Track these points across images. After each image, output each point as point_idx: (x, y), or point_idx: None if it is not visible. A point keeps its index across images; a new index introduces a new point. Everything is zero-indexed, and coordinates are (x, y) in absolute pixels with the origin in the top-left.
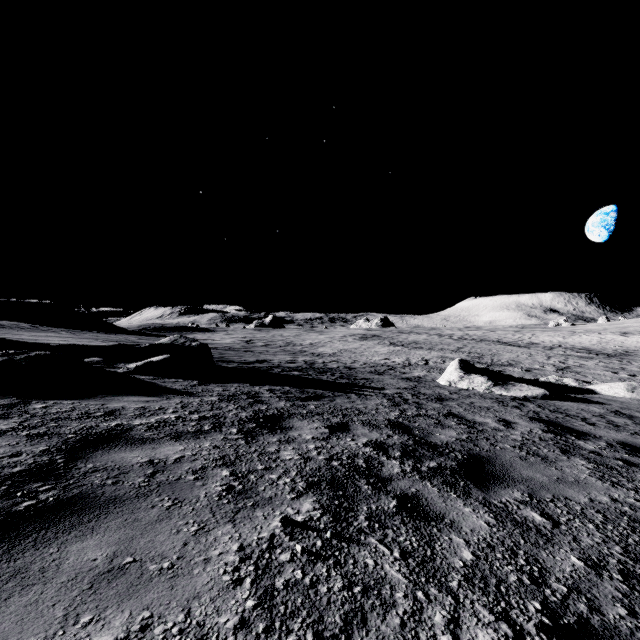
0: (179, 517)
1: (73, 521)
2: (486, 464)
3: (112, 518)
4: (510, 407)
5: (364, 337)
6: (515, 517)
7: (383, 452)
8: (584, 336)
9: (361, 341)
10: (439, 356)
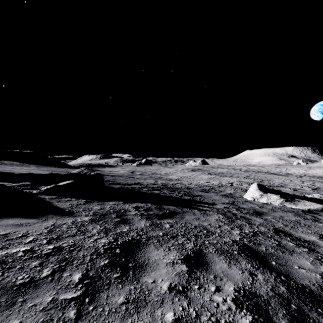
0: None
1: None
2: None
3: None
4: (311, 220)
5: (193, 170)
6: None
7: None
8: (317, 170)
9: (192, 172)
10: (237, 181)
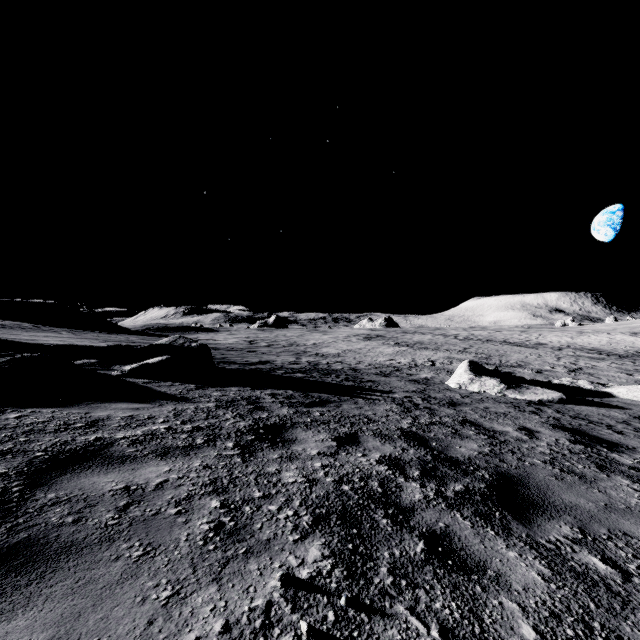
0: (149, 575)
1: (6, 585)
2: (519, 486)
3: (60, 578)
4: (528, 413)
5: (368, 337)
6: (573, 565)
7: (400, 471)
8: (593, 336)
9: (365, 341)
10: (445, 357)
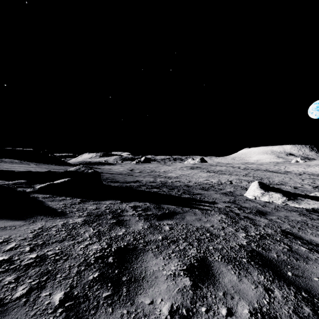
0: None
1: None
2: None
3: None
4: (318, 221)
5: (192, 168)
6: None
7: None
8: (316, 167)
9: (191, 170)
10: (237, 178)
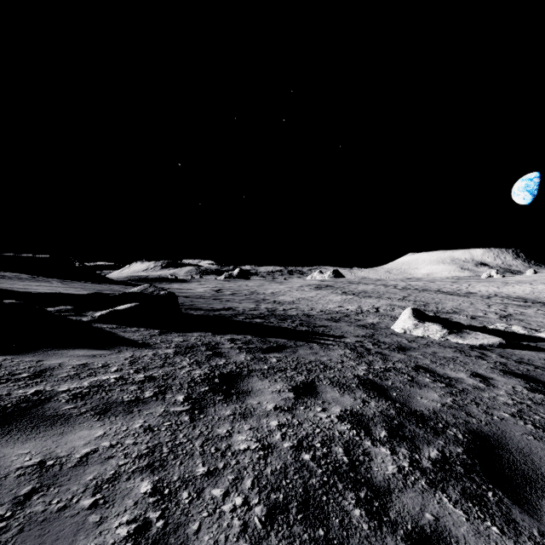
0: None
1: None
2: (500, 450)
3: None
4: (474, 357)
5: (319, 287)
6: None
7: (364, 431)
8: (517, 286)
9: (316, 290)
10: (388, 304)
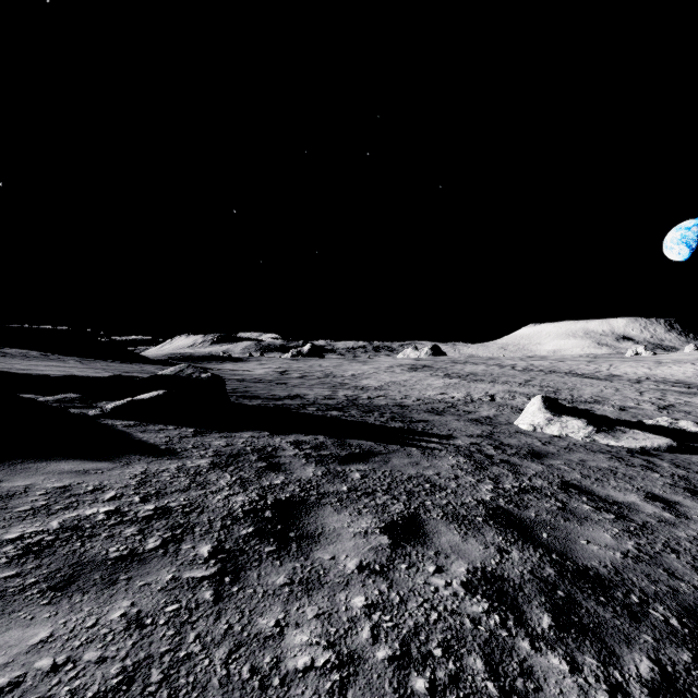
0: None
1: None
2: None
3: None
4: (640, 468)
5: (413, 368)
6: None
7: (513, 615)
8: (675, 367)
9: (411, 372)
10: (506, 390)
